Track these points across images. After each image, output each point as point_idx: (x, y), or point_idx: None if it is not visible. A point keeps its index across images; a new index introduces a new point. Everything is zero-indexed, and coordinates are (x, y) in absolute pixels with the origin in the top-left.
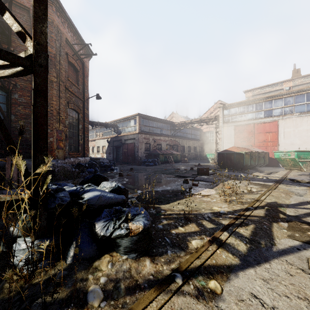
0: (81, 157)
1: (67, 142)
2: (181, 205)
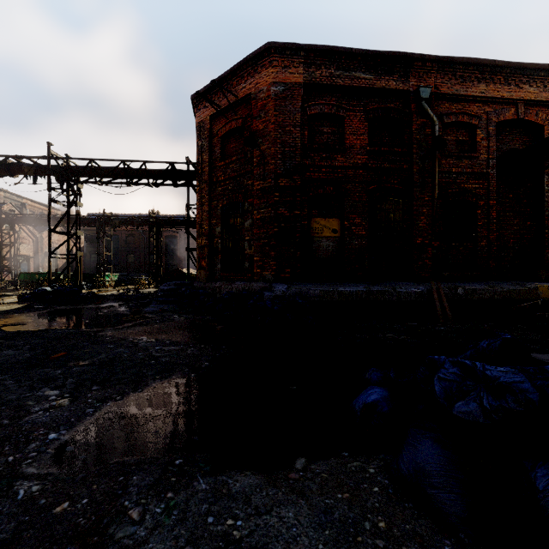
0: (250, 281)
1: (219, 258)
2: (2, 308)
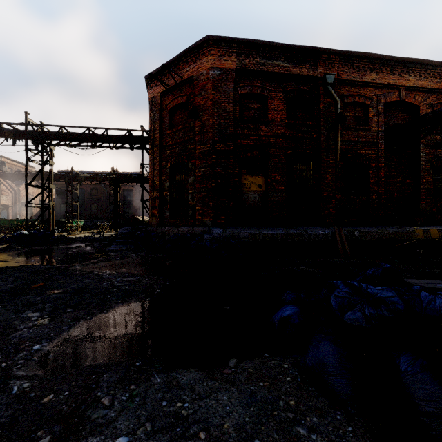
0: (193, 225)
1: (168, 208)
2: None
